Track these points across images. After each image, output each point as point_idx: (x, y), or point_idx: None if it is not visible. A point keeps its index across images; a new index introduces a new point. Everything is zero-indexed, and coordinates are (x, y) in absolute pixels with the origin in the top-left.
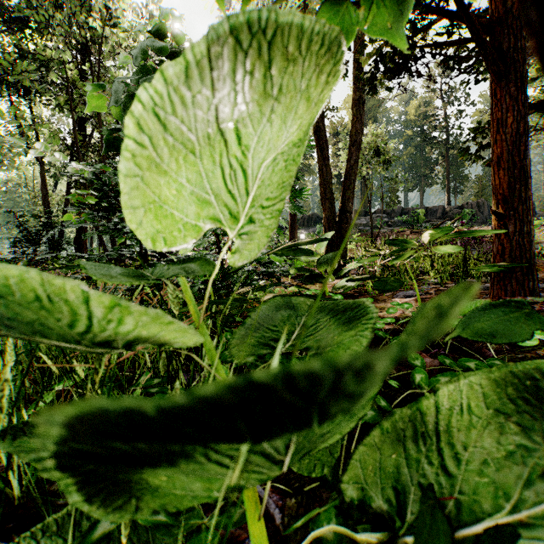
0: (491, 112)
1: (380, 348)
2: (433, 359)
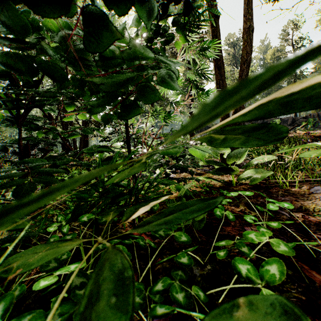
0: None
1: None
2: None
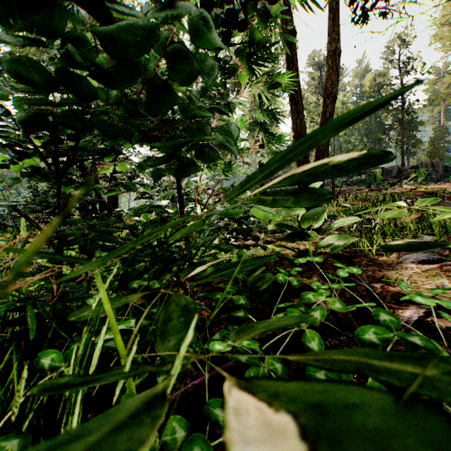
0: None
1: None
2: None
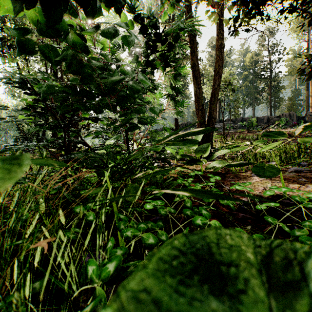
0: None
1: (273, 236)
2: None
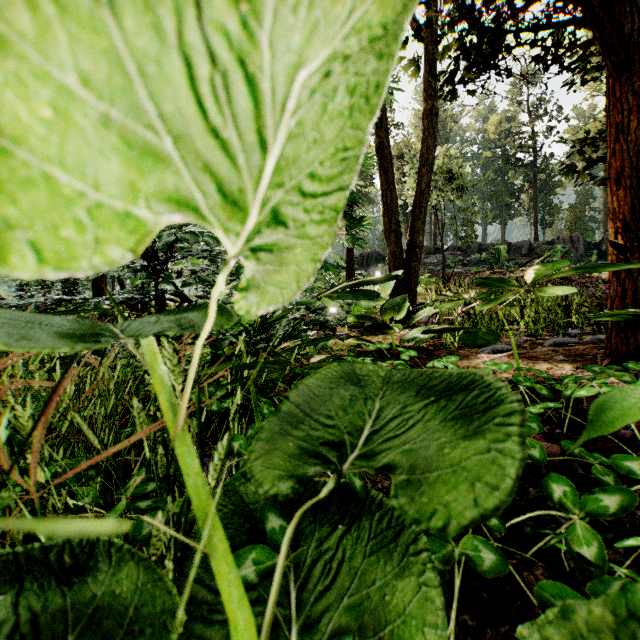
0: (607, 116)
1: None
2: (549, 442)
